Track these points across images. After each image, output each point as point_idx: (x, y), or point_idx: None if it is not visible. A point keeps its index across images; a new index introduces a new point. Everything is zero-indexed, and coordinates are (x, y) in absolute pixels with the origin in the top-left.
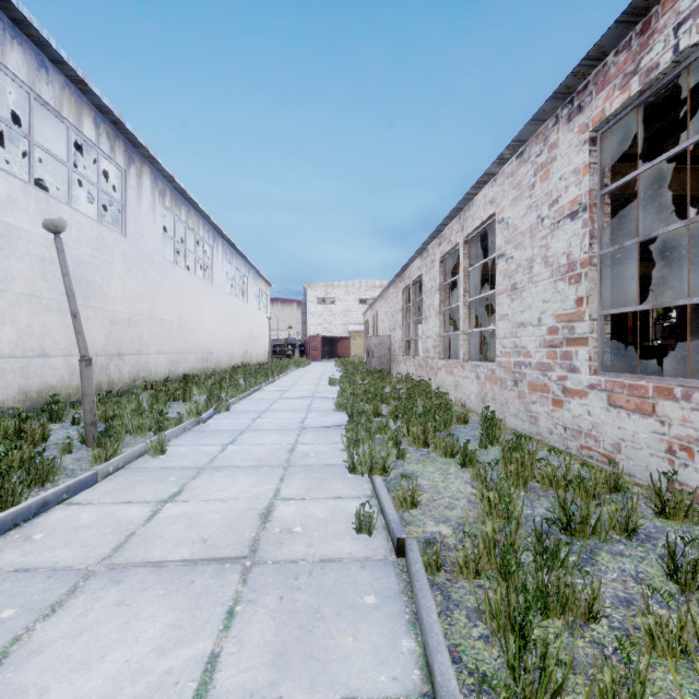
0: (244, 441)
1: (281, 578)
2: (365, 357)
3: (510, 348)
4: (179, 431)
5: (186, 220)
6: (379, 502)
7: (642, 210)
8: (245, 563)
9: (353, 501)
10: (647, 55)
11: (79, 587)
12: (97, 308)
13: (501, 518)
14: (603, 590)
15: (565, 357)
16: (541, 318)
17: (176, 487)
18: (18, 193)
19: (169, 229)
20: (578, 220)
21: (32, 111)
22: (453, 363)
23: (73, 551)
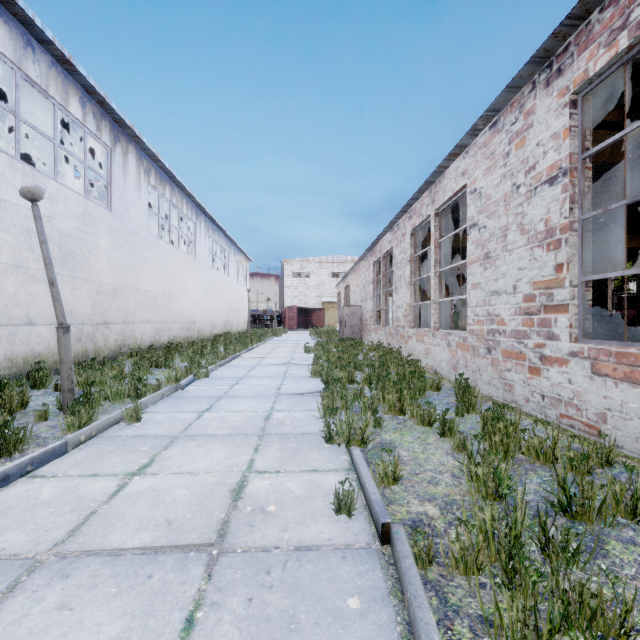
0: (220, 408)
1: (251, 572)
2: (337, 327)
3: (483, 317)
4: (157, 398)
5: (170, 197)
6: (358, 477)
7: (610, 182)
8: (211, 551)
9: (330, 475)
10: (637, 7)
11: (20, 582)
12: (84, 279)
13: (491, 496)
14: (625, 591)
15: (542, 325)
16: (516, 286)
17: (147, 458)
18: (3, 167)
19: (155, 207)
20: (557, 185)
21: (18, 88)
22: (424, 331)
23: (24, 534)
